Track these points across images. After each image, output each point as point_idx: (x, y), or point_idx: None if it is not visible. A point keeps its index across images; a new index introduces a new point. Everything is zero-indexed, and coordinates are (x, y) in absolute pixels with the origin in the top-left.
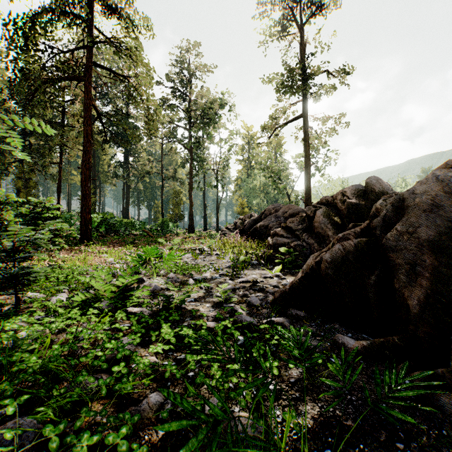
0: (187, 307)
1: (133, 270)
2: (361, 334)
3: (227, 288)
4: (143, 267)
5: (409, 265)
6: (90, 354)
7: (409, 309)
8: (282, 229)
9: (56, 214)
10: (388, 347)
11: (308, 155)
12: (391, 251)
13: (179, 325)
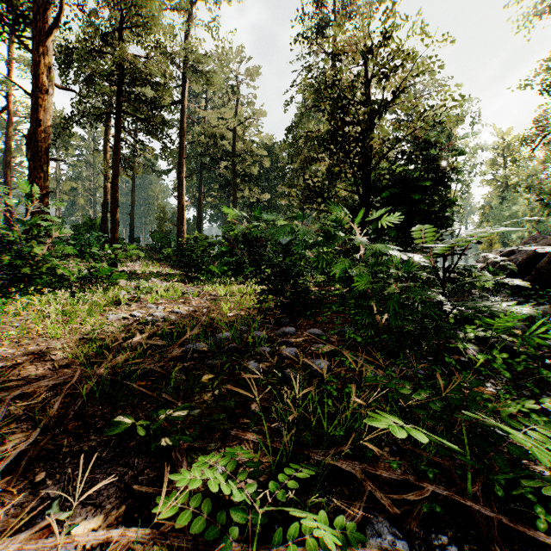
0: None
1: None
2: None
3: None
4: None
5: None
6: None
7: None
8: None
9: None
10: None
11: None
12: None
13: None
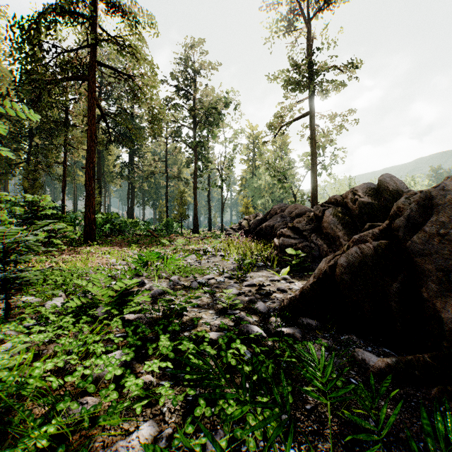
0: (189, 314)
1: (132, 272)
2: (381, 347)
3: (232, 292)
4: (145, 269)
5: (441, 271)
6: (76, 373)
7: (442, 323)
8: (288, 230)
9: (61, 214)
10: (418, 366)
11: (314, 154)
12: (418, 256)
13: (178, 337)
